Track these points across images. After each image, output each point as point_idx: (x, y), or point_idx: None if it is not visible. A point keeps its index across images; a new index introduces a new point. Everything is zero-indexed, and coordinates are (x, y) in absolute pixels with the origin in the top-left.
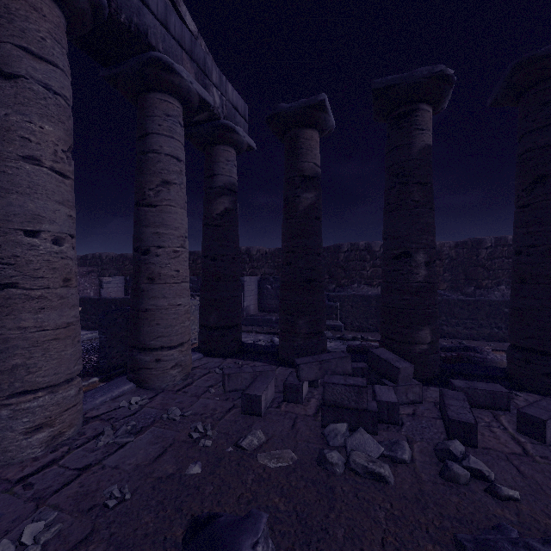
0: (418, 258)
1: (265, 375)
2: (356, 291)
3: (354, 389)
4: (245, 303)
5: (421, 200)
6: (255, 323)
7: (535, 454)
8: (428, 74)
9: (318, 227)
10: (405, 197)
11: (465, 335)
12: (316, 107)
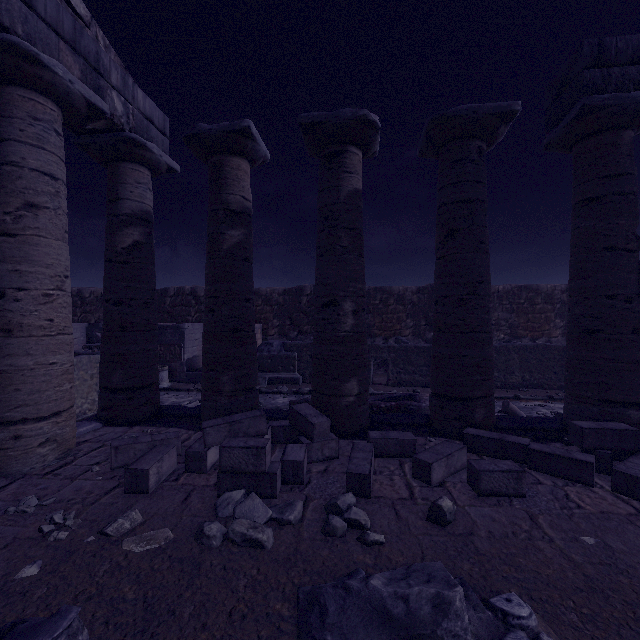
0: (346, 307)
1: (168, 444)
2: None
3: (252, 451)
4: (186, 355)
5: (349, 246)
6: (198, 379)
7: (419, 496)
8: (352, 116)
9: (247, 270)
10: (334, 242)
11: (421, 382)
12: (241, 133)
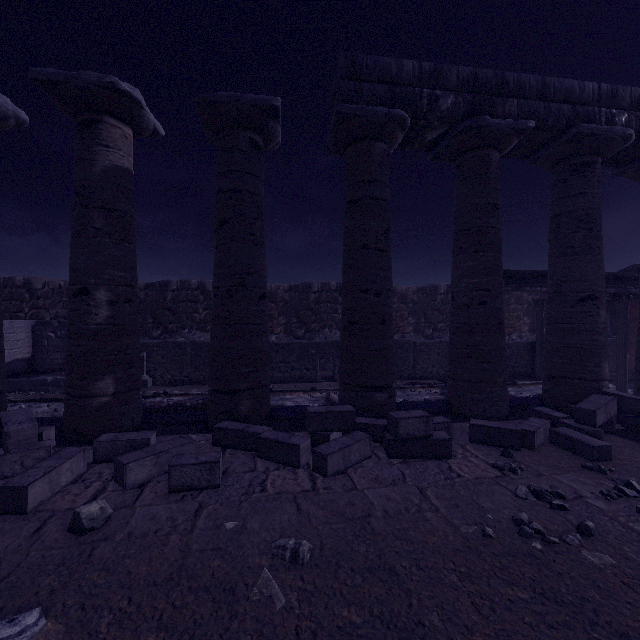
0: (99, 296)
1: None
2: (186, 337)
3: None
4: None
5: (105, 228)
6: (16, 388)
7: None
8: (97, 81)
9: None
10: (85, 222)
11: (280, 379)
12: None
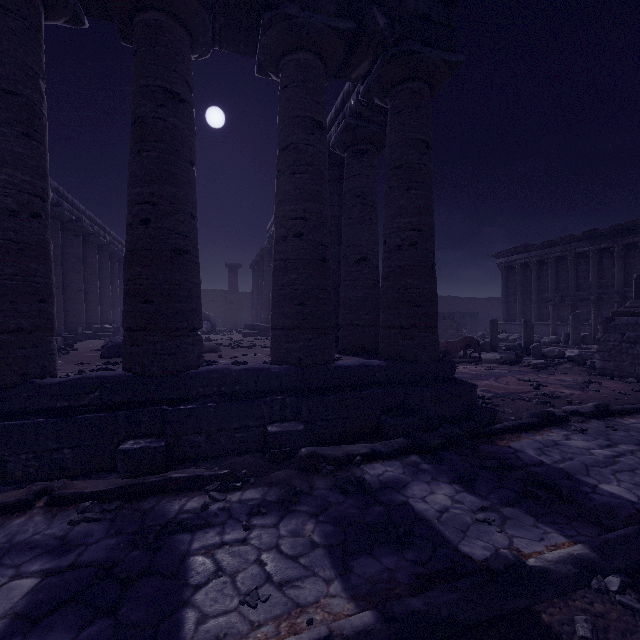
0: None
1: None
2: None
3: None
4: None
5: None
6: None
7: None
8: None
9: None
10: None
11: None
12: None
